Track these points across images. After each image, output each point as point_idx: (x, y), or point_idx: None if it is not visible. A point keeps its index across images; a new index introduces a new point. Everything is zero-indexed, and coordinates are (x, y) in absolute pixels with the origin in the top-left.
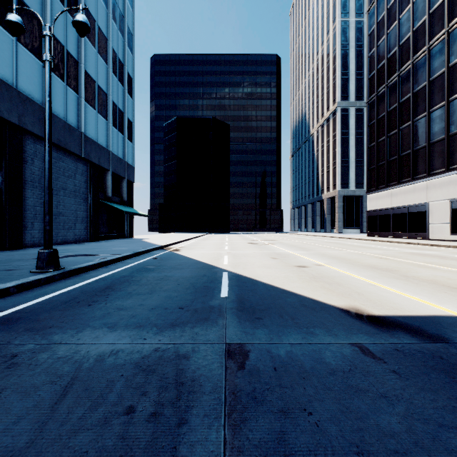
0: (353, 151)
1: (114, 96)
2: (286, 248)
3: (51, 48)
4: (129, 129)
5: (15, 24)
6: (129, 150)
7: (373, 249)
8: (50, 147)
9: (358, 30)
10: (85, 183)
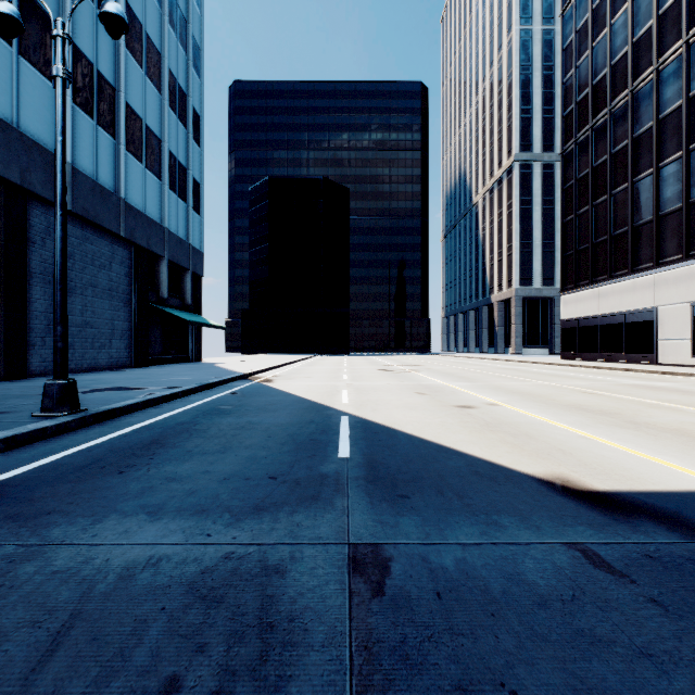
0: (538, 228)
1: (172, 143)
2: (438, 377)
3: (65, 58)
4: (195, 194)
5: (7, 18)
6: (195, 226)
7: (573, 379)
8: (63, 216)
9: (546, 44)
10: (126, 276)
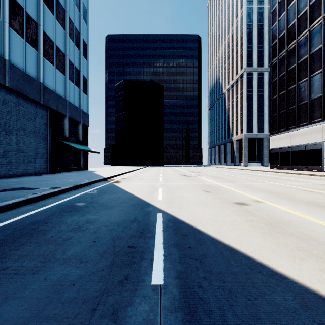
0: (255, 104)
1: (71, 57)
2: (212, 179)
3: None
4: (84, 84)
5: None
6: (84, 101)
7: (288, 181)
8: None
9: (259, 14)
10: (44, 125)
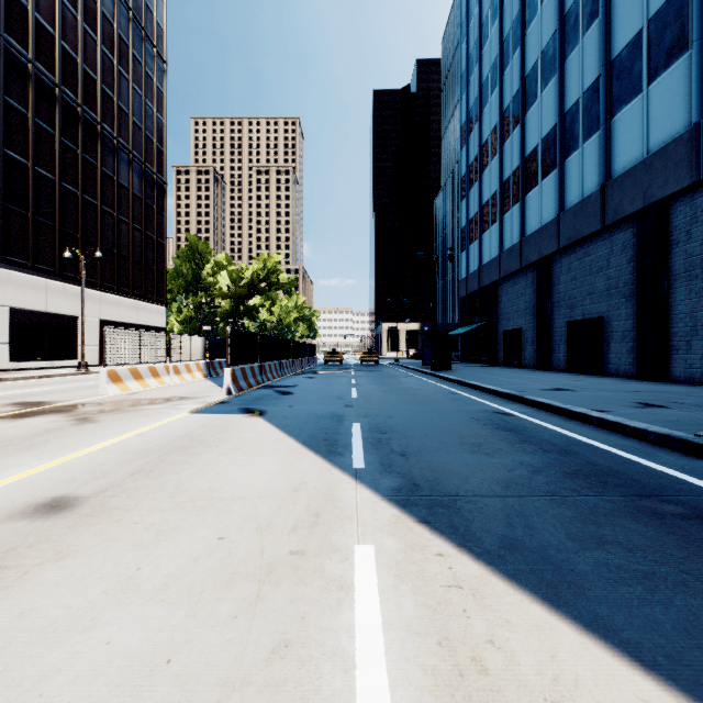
0: None
1: None
2: None
3: None
4: None
5: None
6: None
7: None
8: None
9: None
10: None
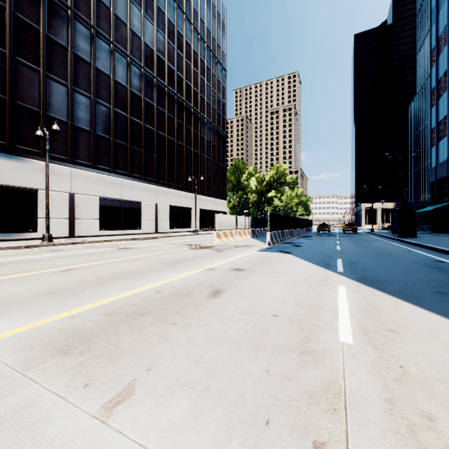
0: None
1: None
2: None
3: None
4: None
5: None
6: None
7: None
8: None
9: None
10: None
